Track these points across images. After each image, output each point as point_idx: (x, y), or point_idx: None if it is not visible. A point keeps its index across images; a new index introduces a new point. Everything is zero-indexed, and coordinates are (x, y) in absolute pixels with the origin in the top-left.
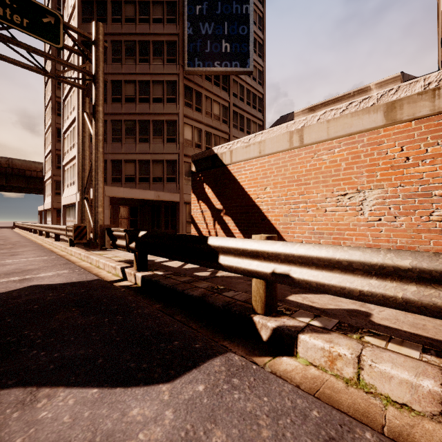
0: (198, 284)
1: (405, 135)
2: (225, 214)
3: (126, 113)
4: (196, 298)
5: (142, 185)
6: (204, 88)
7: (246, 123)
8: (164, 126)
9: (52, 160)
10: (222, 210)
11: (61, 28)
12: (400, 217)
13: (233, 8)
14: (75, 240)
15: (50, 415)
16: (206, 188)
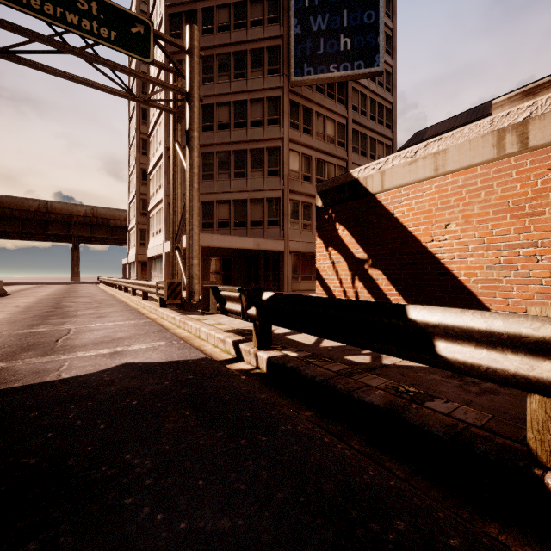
0: (366, 379)
1: None
2: (372, 266)
3: (218, 143)
4: (380, 409)
5: (238, 231)
6: (315, 103)
7: (370, 145)
8: (264, 155)
9: (137, 206)
10: (366, 261)
11: (151, 38)
12: None
13: None
14: (168, 300)
15: None
16: (339, 229)
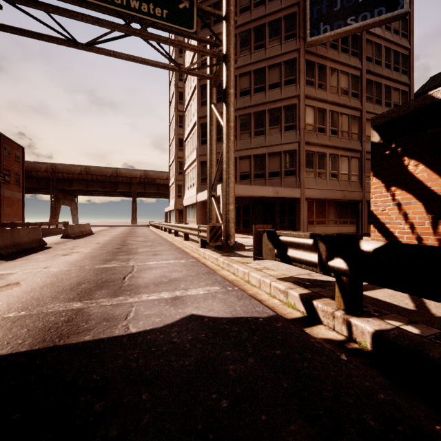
0: None
1: None
2: None
3: (240, 108)
4: None
5: (257, 182)
6: (329, 59)
7: (385, 93)
8: (281, 113)
9: (175, 167)
10: None
11: (194, 11)
12: None
13: None
14: (210, 242)
15: None
16: (409, 164)
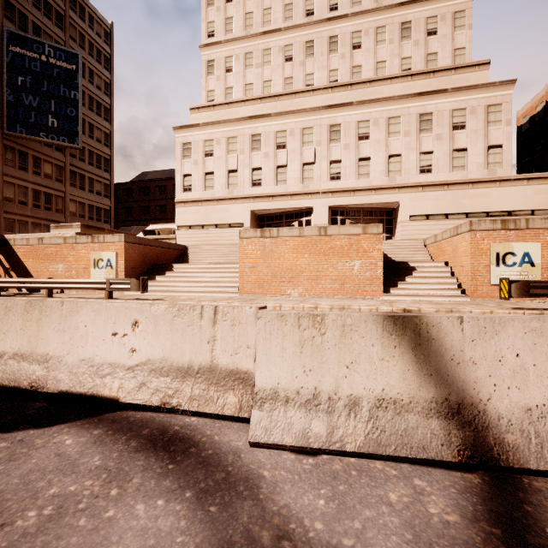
0: None
1: (68, 248)
2: (11, 270)
3: None
4: None
5: None
6: (31, 149)
7: (89, 182)
8: None
9: None
10: (10, 269)
11: None
12: (67, 273)
13: (61, 90)
14: None
15: None
16: (0, 256)
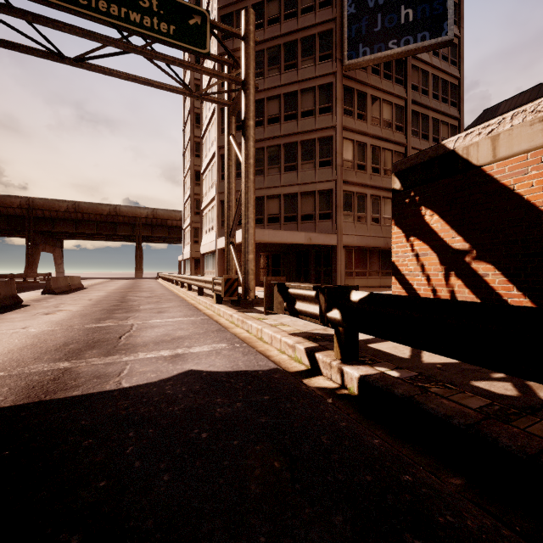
0: (540, 430)
1: None
2: (476, 258)
3: (268, 138)
4: None
5: (288, 226)
6: (370, 86)
7: (432, 127)
8: (315, 146)
9: (191, 206)
10: (467, 252)
11: (207, 28)
12: None
13: None
14: (225, 297)
15: None
16: (425, 214)
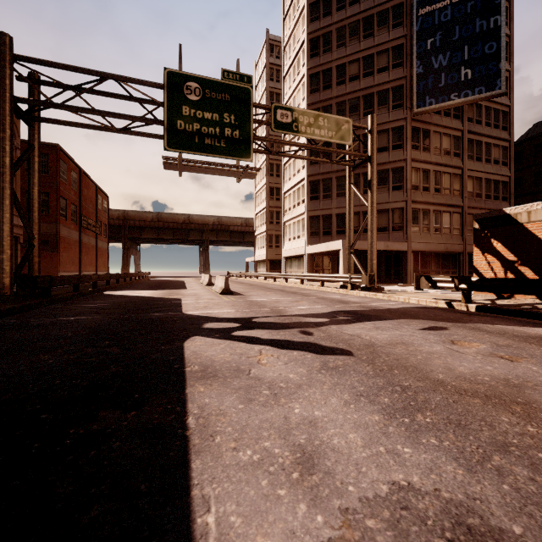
0: (535, 310)
1: None
2: (520, 265)
3: None
4: None
5: (366, 236)
6: (433, 124)
7: (485, 150)
8: (389, 174)
9: (267, 217)
10: (516, 262)
11: (350, 129)
12: None
13: (475, 27)
14: (368, 285)
15: (539, 330)
16: (493, 242)
